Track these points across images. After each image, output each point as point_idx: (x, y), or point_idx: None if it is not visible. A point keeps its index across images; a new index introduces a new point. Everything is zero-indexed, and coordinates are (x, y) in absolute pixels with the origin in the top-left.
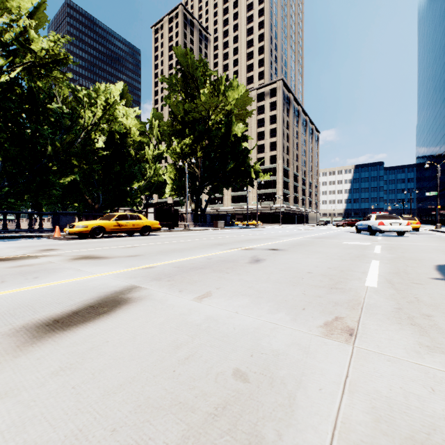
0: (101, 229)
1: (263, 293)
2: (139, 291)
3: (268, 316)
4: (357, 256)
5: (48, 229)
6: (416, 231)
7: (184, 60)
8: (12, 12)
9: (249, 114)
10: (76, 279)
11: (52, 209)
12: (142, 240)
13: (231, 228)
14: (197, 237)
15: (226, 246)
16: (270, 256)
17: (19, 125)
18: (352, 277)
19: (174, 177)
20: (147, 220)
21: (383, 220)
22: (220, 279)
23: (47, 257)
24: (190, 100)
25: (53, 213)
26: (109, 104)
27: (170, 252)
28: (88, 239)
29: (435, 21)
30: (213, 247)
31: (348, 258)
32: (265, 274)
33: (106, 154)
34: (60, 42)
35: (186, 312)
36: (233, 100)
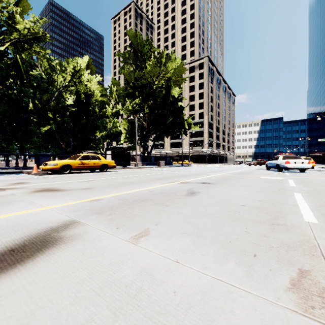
0: (68, 167)
1: (204, 230)
2: (75, 228)
3: (216, 267)
4: (279, 189)
5: (30, 167)
6: (312, 168)
7: (135, 40)
8: (3, 1)
9: (183, 80)
10: (22, 212)
11: (38, 152)
12: (100, 175)
13: (170, 166)
14: (144, 173)
15: (166, 180)
16: (204, 189)
17: (9, 87)
18: (286, 210)
19: (127, 128)
20: (105, 159)
21: (289, 160)
22: (160, 212)
23: (13, 190)
24: (139, 70)
25: (34, 154)
26: (76, 71)
27: (118, 185)
28: (58, 174)
29: (322, 12)
30: (155, 181)
31: (271, 191)
32: (202, 207)
33: (75, 110)
34: (38, 22)
35: (117, 260)
36: (172, 69)
